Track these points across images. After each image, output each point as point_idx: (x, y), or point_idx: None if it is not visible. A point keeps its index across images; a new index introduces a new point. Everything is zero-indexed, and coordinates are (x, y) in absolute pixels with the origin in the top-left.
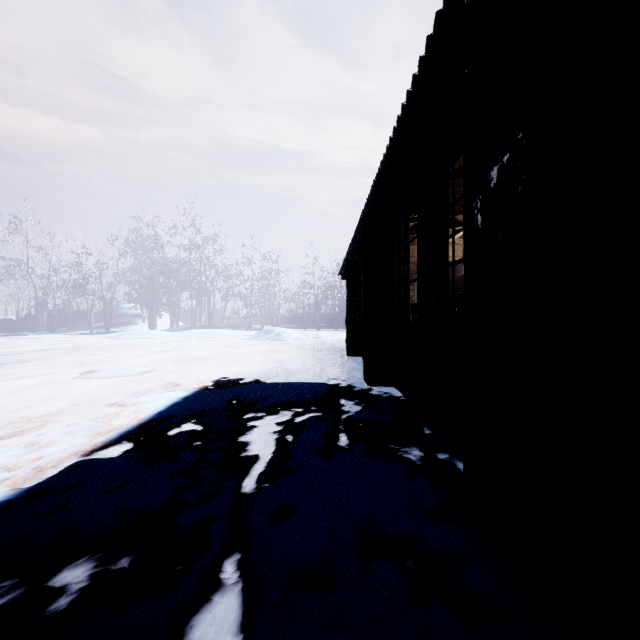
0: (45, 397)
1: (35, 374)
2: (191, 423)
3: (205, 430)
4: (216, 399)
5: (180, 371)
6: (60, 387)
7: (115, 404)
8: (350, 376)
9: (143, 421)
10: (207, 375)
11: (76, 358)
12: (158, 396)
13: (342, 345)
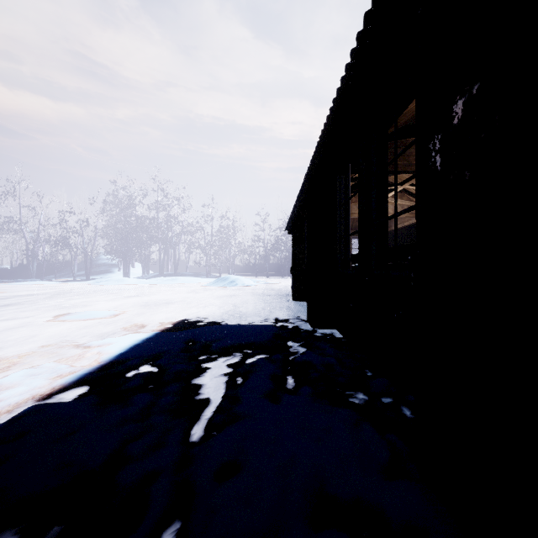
0: (20, 339)
1: (17, 317)
2: (148, 365)
3: (160, 372)
4: (174, 341)
5: (145, 314)
6: (36, 329)
7: (81, 346)
8: (295, 319)
9: (104, 363)
10: (169, 318)
11: (56, 302)
12: (121, 338)
13: (288, 290)
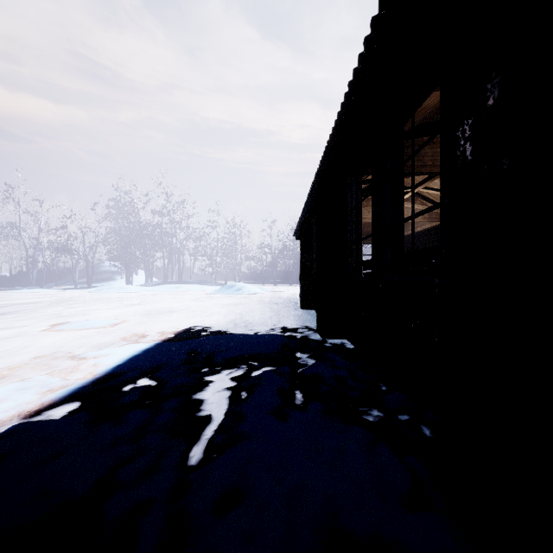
0: (12, 349)
1: (12, 326)
2: (147, 378)
3: (159, 386)
4: (175, 352)
5: (147, 323)
6: (30, 339)
7: (76, 357)
8: (304, 328)
9: (99, 376)
10: (171, 327)
11: (55, 310)
12: (120, 349)
13: (296, 298)
